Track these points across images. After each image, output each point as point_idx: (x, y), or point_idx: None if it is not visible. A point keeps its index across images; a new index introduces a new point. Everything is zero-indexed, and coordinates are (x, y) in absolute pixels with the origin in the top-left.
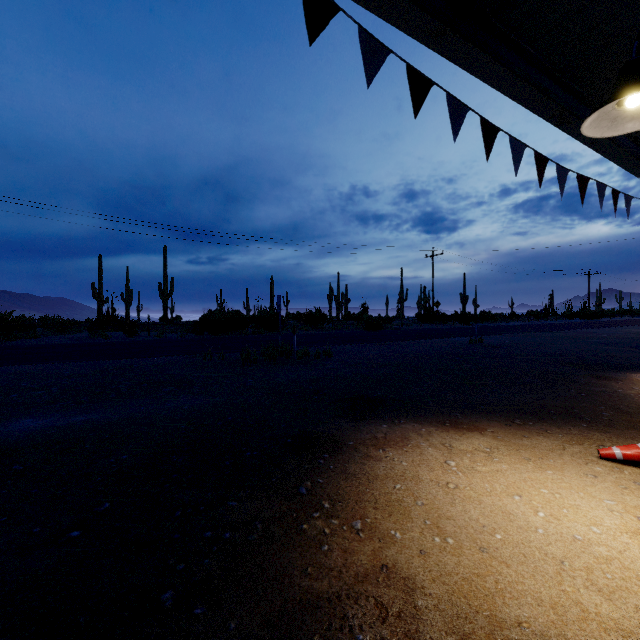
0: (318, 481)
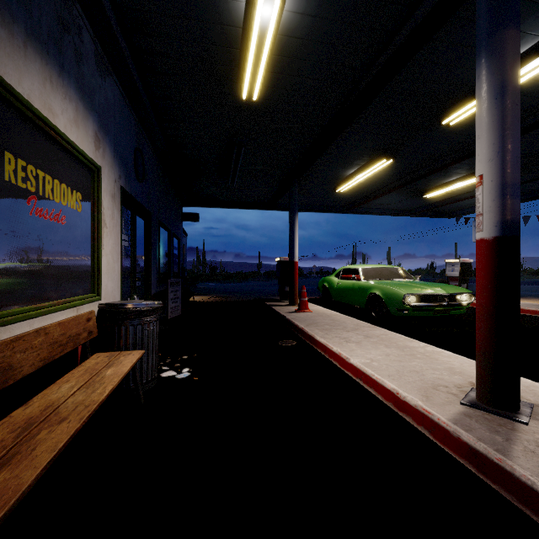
0: None
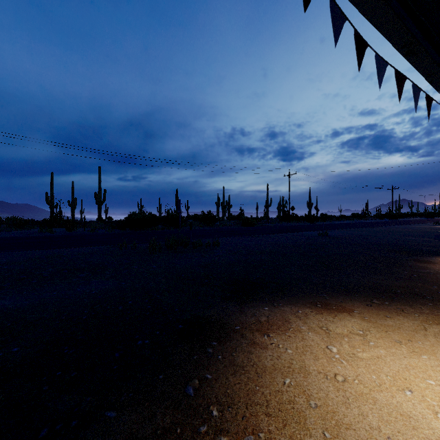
0: (206, 377)
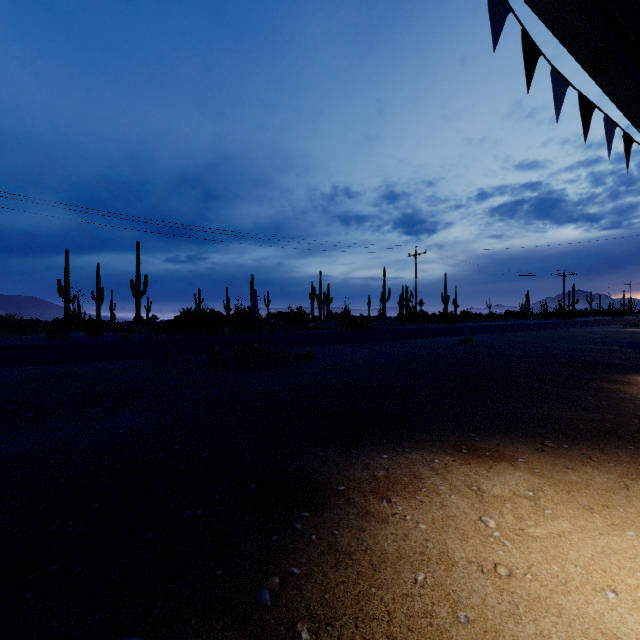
0: (292, 572)
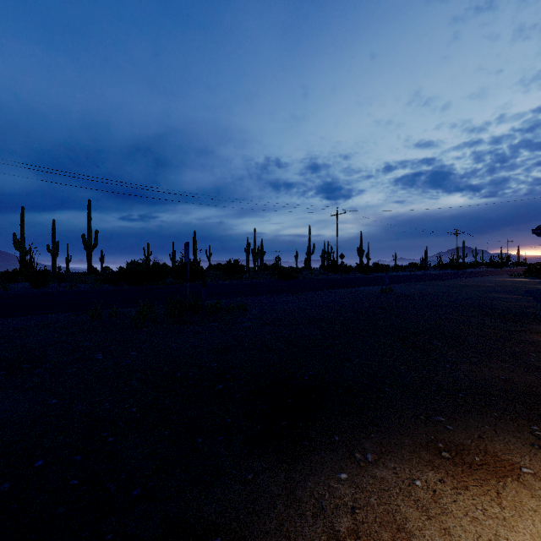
0: None
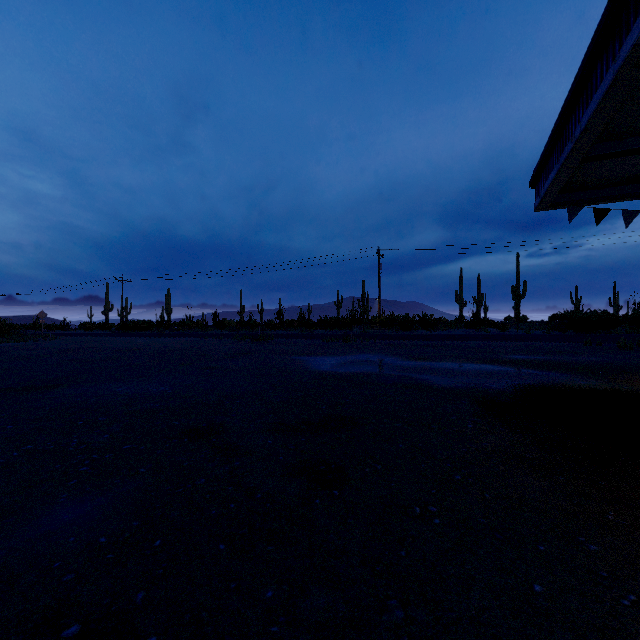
0: None
